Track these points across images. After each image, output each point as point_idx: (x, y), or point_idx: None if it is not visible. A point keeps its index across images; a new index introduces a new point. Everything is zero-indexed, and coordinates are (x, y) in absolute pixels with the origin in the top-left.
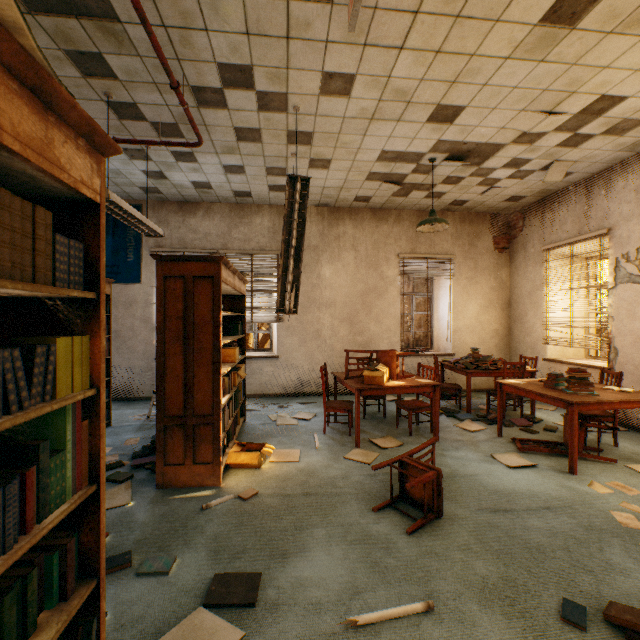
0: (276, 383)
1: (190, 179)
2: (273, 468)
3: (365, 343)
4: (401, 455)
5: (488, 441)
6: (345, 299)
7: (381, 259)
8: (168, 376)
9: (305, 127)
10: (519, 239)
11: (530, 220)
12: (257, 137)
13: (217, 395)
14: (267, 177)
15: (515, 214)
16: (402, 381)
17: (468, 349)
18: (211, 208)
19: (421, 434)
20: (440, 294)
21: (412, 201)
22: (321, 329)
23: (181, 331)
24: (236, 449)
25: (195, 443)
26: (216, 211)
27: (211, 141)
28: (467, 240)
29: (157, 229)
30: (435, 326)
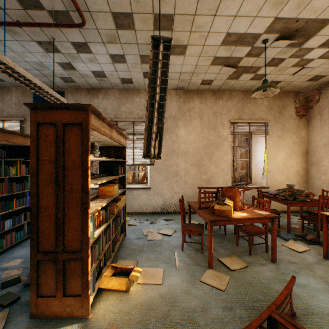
0: (149, 205)
1: (90, 69)
2: (139, 292)
3: (207, 179)
4: (269, 308)
5: (319, 264)
6: (194, 150)
7: (218, 124)
8: (41, 215)
9: (167, 9)
10: (315, 108)
11: (326, 94)
12: (130, 24)
13: (85, 233)
14: (141, 65)
15: (312, 91)
16: (244, 212)
17: (278, 184)
18: (107, 92)
19: (258, 253)
20: (257, 147)
21: (241, 83)
22: (178, 170)
23: (53, 174)
24: (108, 273)
25: (66, 277)
26: (111, 94)
27: (97, 30)
28: (277, 110)
29: (60, 98)
30: (253, 168)
